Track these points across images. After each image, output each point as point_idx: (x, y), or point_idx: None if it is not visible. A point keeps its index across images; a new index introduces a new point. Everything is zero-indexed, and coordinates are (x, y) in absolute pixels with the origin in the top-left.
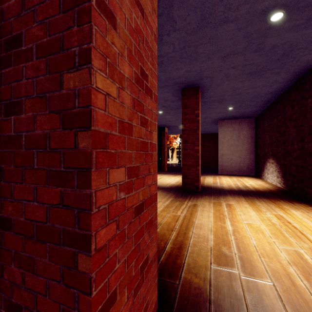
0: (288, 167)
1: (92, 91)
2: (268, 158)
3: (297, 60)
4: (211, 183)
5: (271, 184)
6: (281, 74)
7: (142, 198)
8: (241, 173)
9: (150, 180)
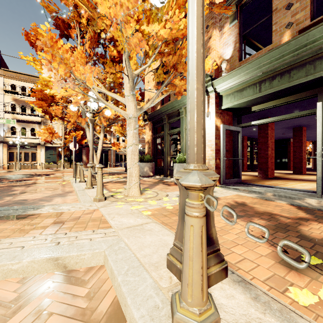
0: None
1: (268, 153)
2: None
3: None
4: None
5: None
6: None
7: (272, 161)
8: None
9: (273, 160)
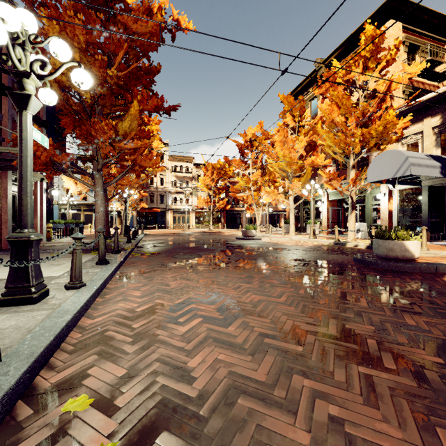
0: None
1: None
2: None
3: None
4: None
5: None
6: None
7: None
8: None
9: None
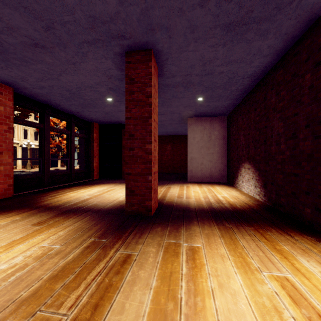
0: (271, 174)
1: None
2: (243, 163)
3: (299, 1)
4: (175, 197)
5: (248, 194)
6: (268, 36)
7: None
8: (212, 180)
9: None
